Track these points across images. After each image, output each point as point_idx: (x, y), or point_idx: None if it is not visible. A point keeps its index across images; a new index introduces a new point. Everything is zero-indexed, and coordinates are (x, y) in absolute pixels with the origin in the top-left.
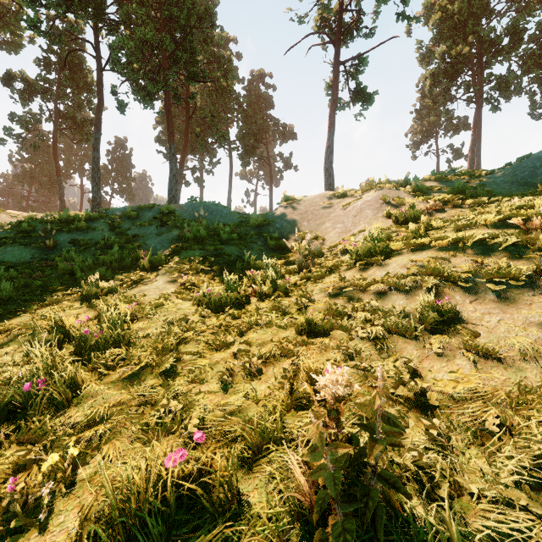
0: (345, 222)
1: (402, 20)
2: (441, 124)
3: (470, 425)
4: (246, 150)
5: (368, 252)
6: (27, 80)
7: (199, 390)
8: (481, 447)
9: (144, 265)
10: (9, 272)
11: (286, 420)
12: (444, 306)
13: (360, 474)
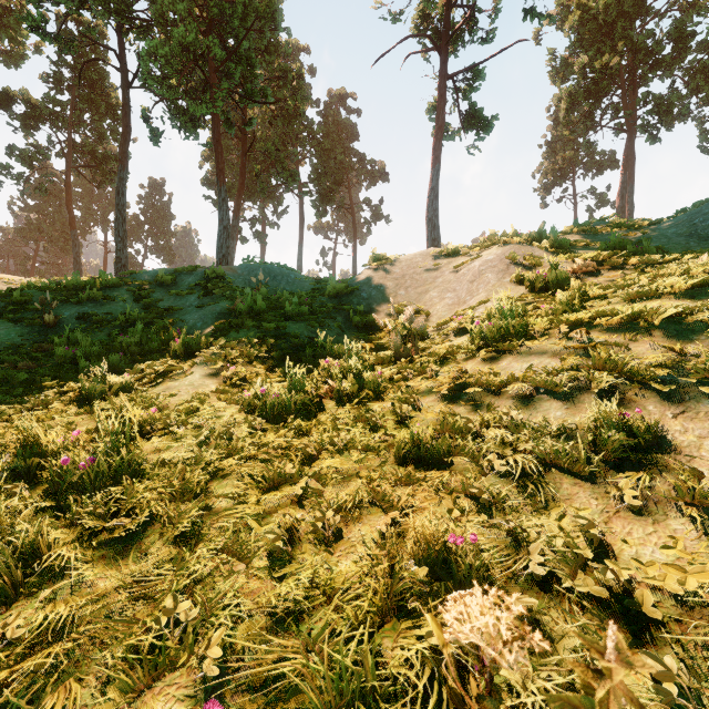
0: (458, 290)
1: (531, 19)
2: (580, 161)
3: None
4: (321, 195)
5: (499, 334)
6: (31, 102)
7: (235, 571)
8: None
9: (176, 350)
10: None
11: (383, 640)
12: (631, 422)
13: None
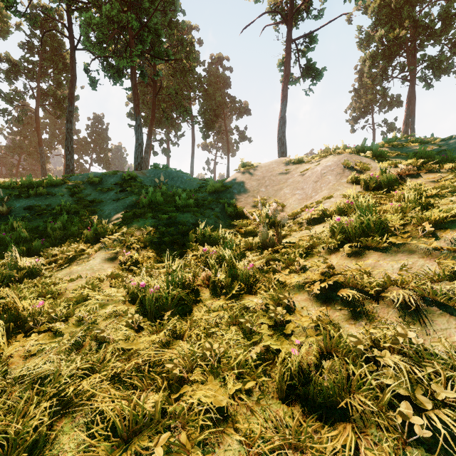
0: (305, 188)
1: (349, 1)
2: (377, 102)
3: None
4: (206, 124)
5: (360, 230)
6: (11, 61)
7: None
8: None
9: (87, 236)
10: None
11: None
12: None
13: None
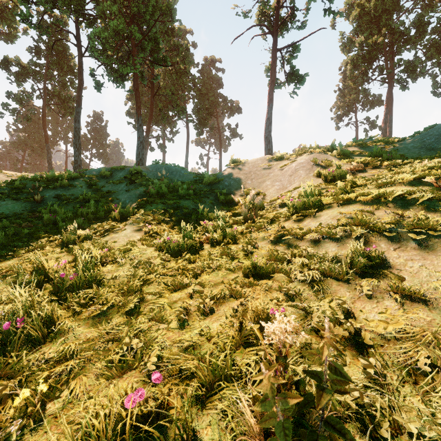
0: (282, 180)
1: (328, 15)
2: (360, 101)
3: (402, 363)
4: (200, 122)
5: (303, 206)
6: (21, 65)
7: (159, 328)
8: (414, 385)
9: (115, 216)
10: (3, 222)
11: (236, 357)
12: (371, 253)
13: (305, 413)
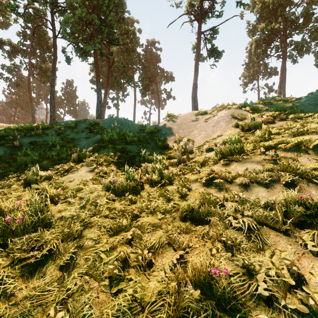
0: (207, 130)
1: (240, 6)
2: (261, 72)
3: None
4: (144, 87)
5: (229, 152)
6: (12, 45)
7: (92, 287)
8: None
9: (74, 159)
10: None
11: None
12: (304, 200)
13: None
